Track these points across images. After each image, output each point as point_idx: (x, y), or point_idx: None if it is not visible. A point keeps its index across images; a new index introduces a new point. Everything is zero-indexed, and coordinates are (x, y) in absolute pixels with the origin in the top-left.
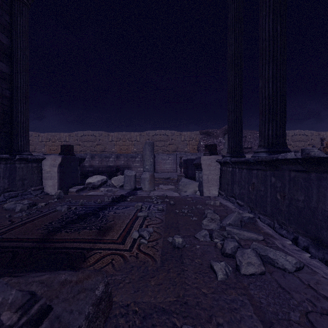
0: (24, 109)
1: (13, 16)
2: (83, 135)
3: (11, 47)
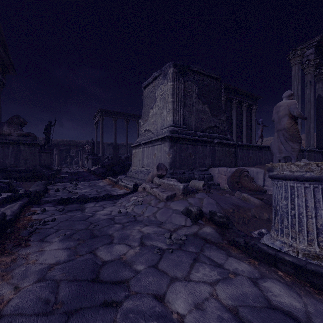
0: (255, 141)
1: (252, 117)
2: (267, 140)
3: (252, 126)
